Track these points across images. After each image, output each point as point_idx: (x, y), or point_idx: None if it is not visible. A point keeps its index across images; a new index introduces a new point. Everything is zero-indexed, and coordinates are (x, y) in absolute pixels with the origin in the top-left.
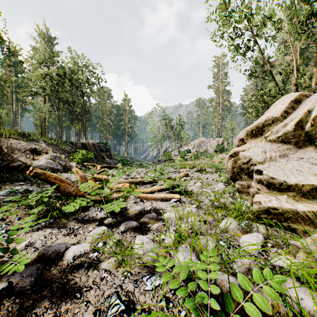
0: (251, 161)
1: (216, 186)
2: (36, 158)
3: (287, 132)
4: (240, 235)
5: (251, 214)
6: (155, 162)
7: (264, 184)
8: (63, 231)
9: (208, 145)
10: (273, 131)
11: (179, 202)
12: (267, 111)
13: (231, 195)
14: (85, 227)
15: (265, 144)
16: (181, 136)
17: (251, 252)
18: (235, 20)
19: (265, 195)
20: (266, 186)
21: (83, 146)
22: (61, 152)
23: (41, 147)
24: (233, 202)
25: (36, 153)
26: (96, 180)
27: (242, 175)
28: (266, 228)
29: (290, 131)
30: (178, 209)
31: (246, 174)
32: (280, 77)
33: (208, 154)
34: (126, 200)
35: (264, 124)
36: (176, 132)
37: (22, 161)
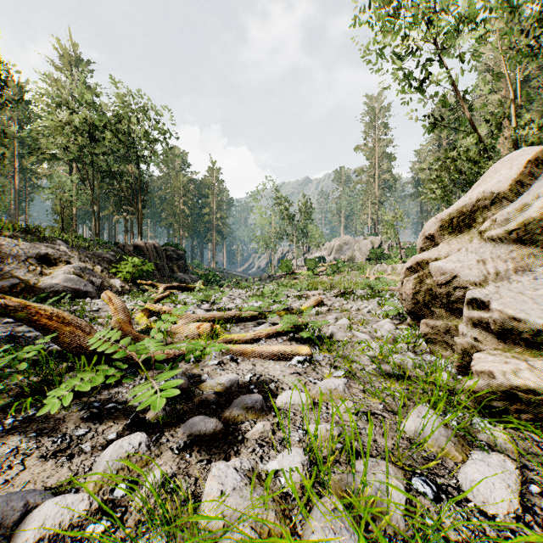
0: (456, 280)
1: (378, 326)
2: (48, 272)
3: (528, 222)
4: (455, 455)
5: (466, 397)
6: (264, 279)
7: (489, 328)
8: (46, 445)
9: (355, 249)
10: (497, 220)
11: (309, 363)
12: (479, 182)
13: (411, 347)
14: (101, 430)
15: (481, 246)
16: (309, 233)
17: (497, 515)
18: (407, 23)
19: (498, 356)
20: (497, 335)
21: (137, 251)
22: (96, 261)
23: (59, 253)
24: (418, 364)
25: (48, 263)
26: (153, 313)
27: (434, 308)
28: (507, 432)
29: (537, 218)
30: (308, 380)
31: (443, 306)
32: (485, 128)
33: (356, 265)
34: (203, 358)
35: (475, 206)
36: (300, 226)
37: (20, 277)
